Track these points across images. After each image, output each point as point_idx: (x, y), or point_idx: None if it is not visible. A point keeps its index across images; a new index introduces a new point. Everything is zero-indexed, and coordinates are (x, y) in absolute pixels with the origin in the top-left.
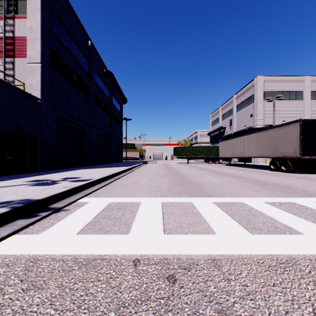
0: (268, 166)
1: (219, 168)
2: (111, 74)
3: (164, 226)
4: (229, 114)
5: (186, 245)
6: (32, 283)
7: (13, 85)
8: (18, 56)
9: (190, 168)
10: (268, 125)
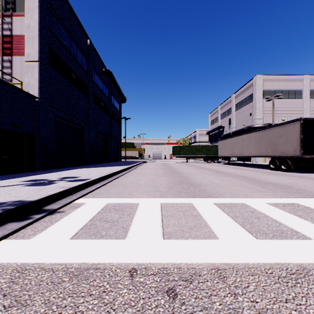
0: (267, 165)
1: (219, 167)
2: (110, 73)
3: (163, 230)
4: (228, 113)
5: (187, 251)
6: (16, 298)
7: (10, 83)
8: (15, 54)
9: (189, 167)
10: (267, 124)
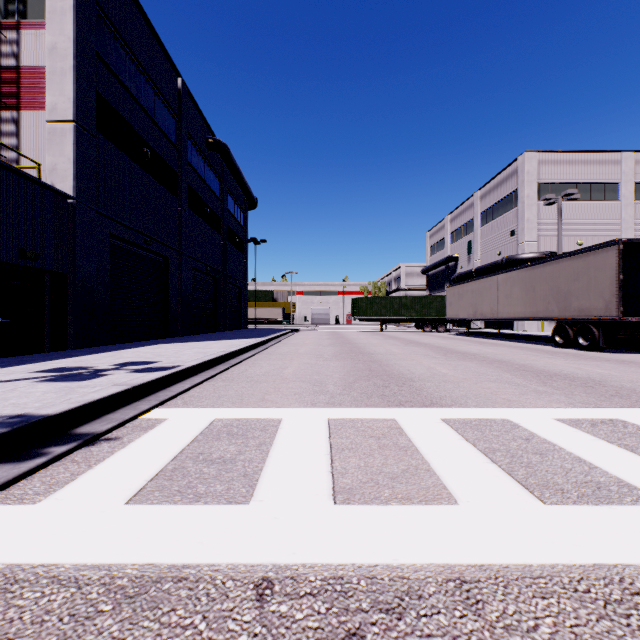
0: (548, 338)
1: (448, 342)
2: (225, 147)
3: (333, 483)
4: (467, 230)
5: (389, 535)
6: None
7: (14, 167)
8: (26, 106)
9: (387, 342)
10: (547, 252)
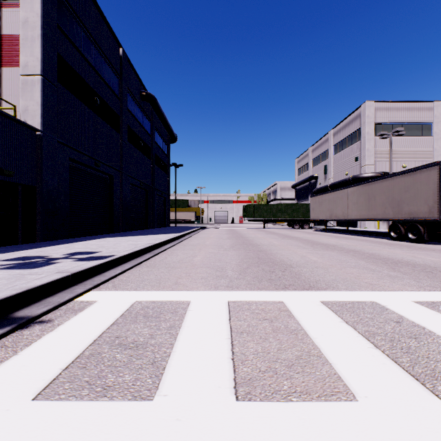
0: (384, 233)
1: (312, 236)
2: (153, 98)
3: (234, 372)
4: (324, 157)
5: None
6: None
7: None
8: (6, 64)
9: (268, 236)
10: (381, 172)
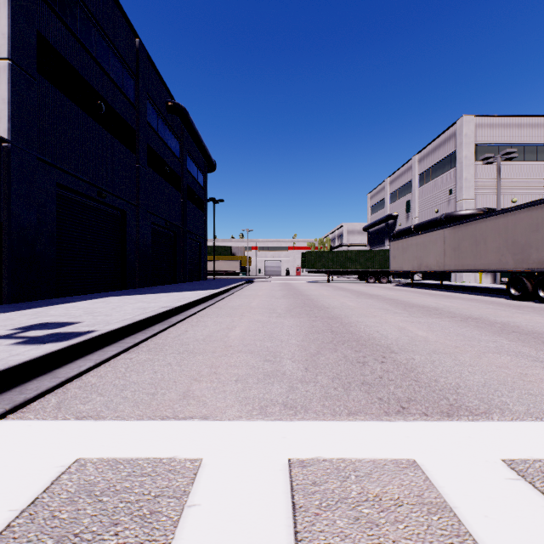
0: (495, 289)
1: (397, 293)
2: (184, 110)
3: None
4: (405, 191)
5: None
6: None
7: None
8: None
9: (337, 293)
10: (484, 209)
